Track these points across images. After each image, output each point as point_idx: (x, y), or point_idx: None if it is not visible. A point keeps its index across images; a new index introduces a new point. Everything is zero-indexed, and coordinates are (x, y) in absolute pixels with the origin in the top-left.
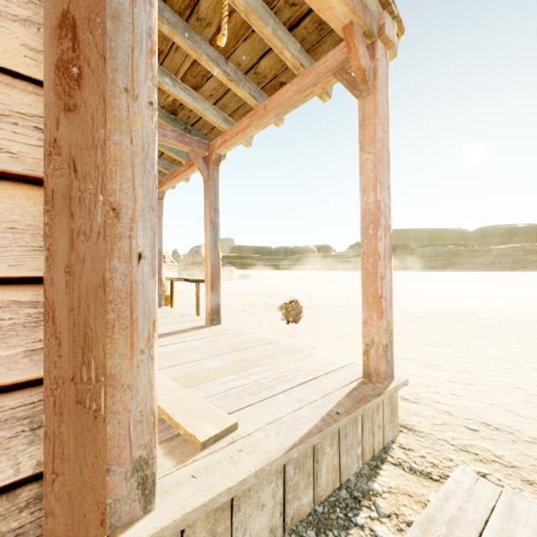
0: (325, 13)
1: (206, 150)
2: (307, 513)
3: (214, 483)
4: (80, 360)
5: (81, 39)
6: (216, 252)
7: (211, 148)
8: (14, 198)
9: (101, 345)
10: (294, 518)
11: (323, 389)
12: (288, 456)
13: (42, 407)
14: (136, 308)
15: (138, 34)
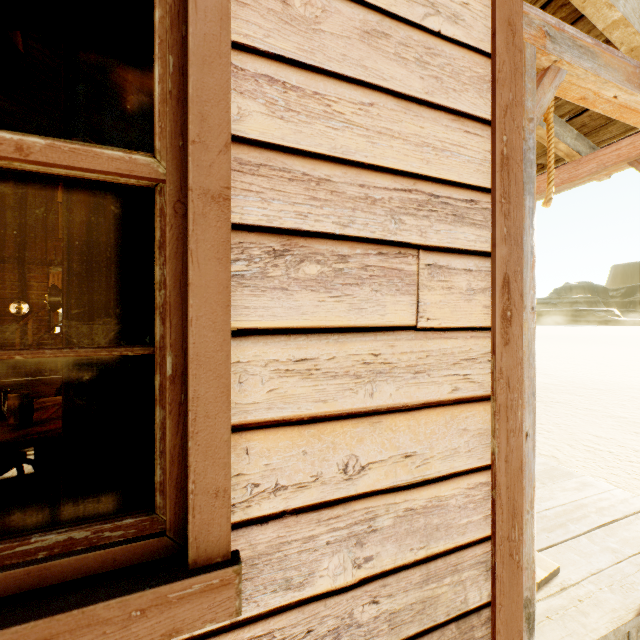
0: None
1: None
2: None
3: (575, 631)
4: (511, 524)
5: (511, 289)
6: None
7: None
8: (479, 412)
9: (520, 512)
10: None
11: (635, 540)
12: (638, 620)
13: (490, 555)
14: (524, 477)
15: (525, 256)
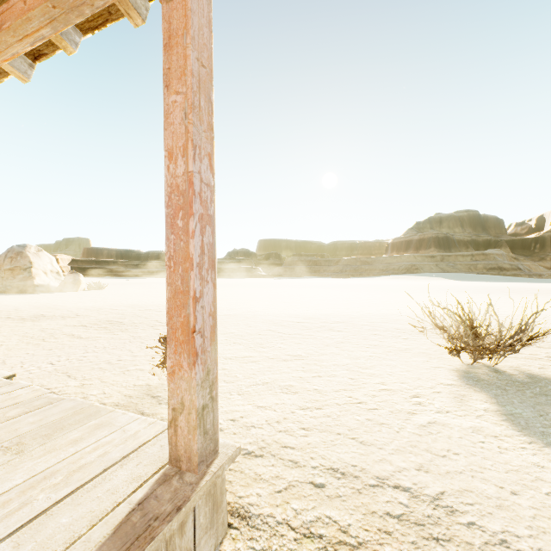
0: None
1: None
2: None
3: None
4: None
5: None
6: None
7: None
8: None
9: None
10: None
11: (68, 530)
12: None
13: None
14: None
15: None
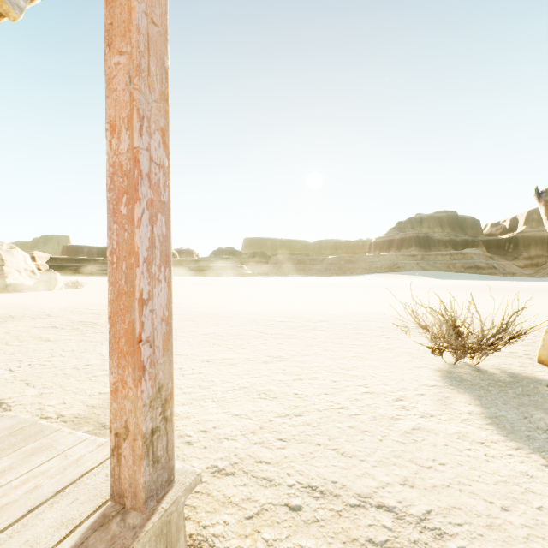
0: None
1: None
2: None
3: None
4: None
5: None
6: None
7: None
8: None
9: None
10: None
11: None
12: None
13: None
14: None
15: None
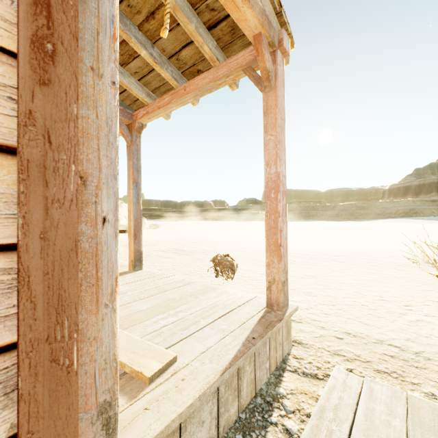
0: (242, 23)
1: (130, 119)
2: (234, 421)
3: (166, 412)
4: (54, 320)
5: (55, 18)
6: (139, 208)
7: (135, 118)
8: None
9: (74, 304)
10: (225, 427)
11: (239, 320)
12: (222, 379)
13: (15, 370)
14: (101, 267)
15: (103, 20)
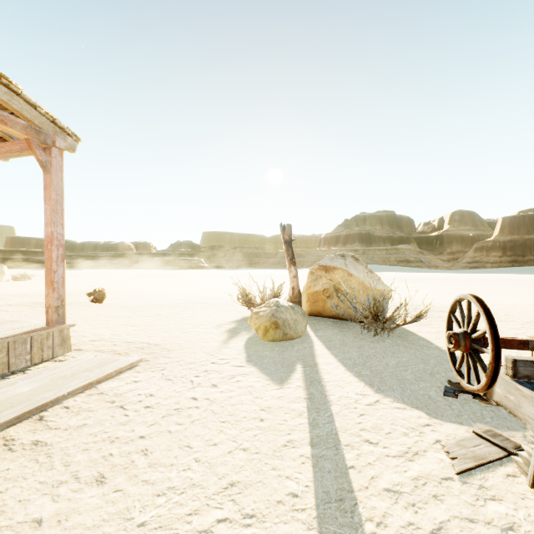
0: (9, 132)
1: None
2: None
3: None
4: None
5: None
6: None
7: None
8: None
9: None
10: None
11: (10, 332)
12: None
13: None
14: None
15: None
